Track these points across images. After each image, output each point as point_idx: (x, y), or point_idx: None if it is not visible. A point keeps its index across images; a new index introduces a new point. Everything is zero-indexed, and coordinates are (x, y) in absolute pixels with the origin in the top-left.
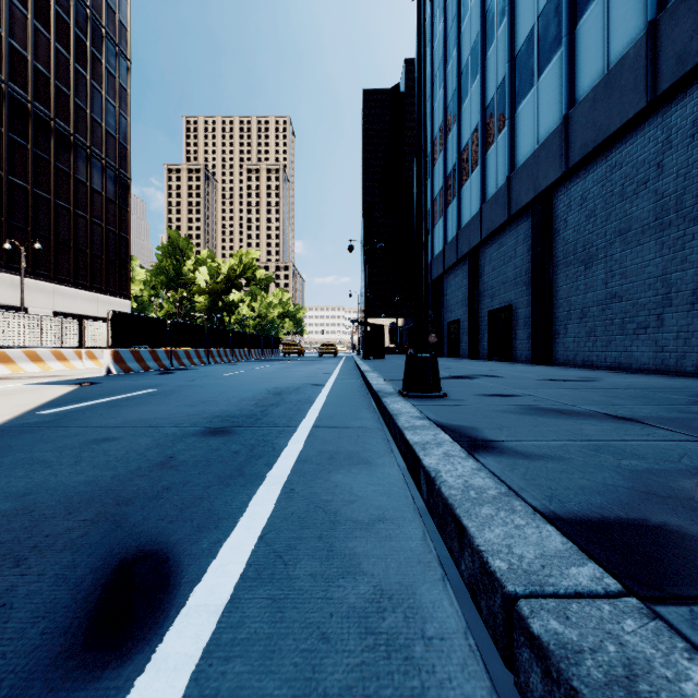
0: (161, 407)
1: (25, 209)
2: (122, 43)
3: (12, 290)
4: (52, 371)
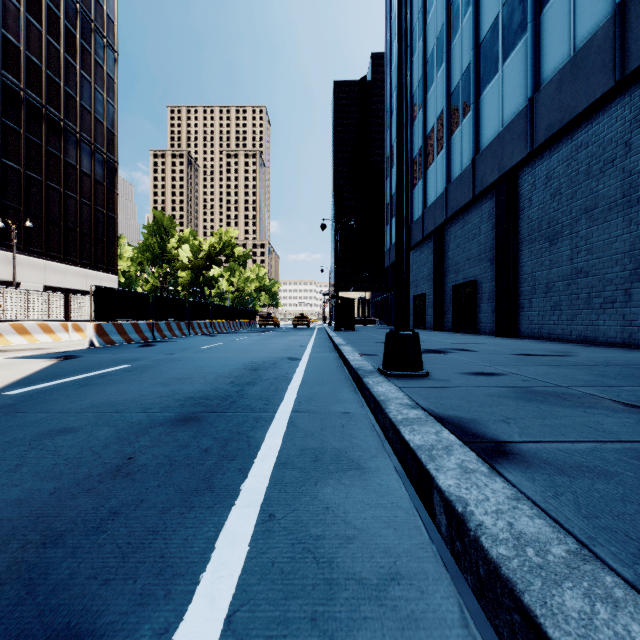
0: (134, 386)
1: (18, 190)
2: (110, 35)
3: (5, 266)
4: (38, 343)
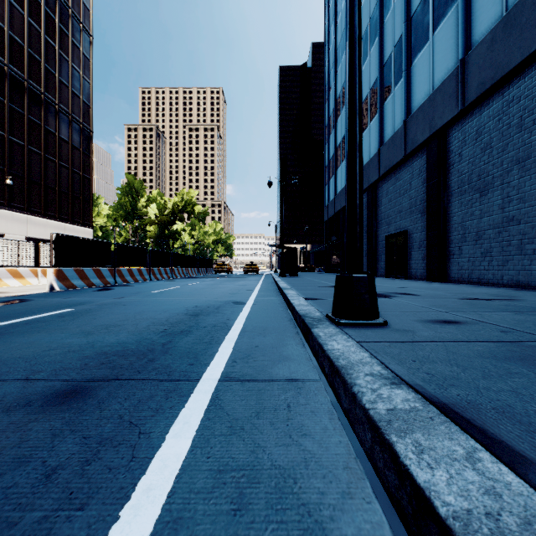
0: (50, 336)
1: (2, 153)
2: (86, 21)
3: None
4: (6, 287)
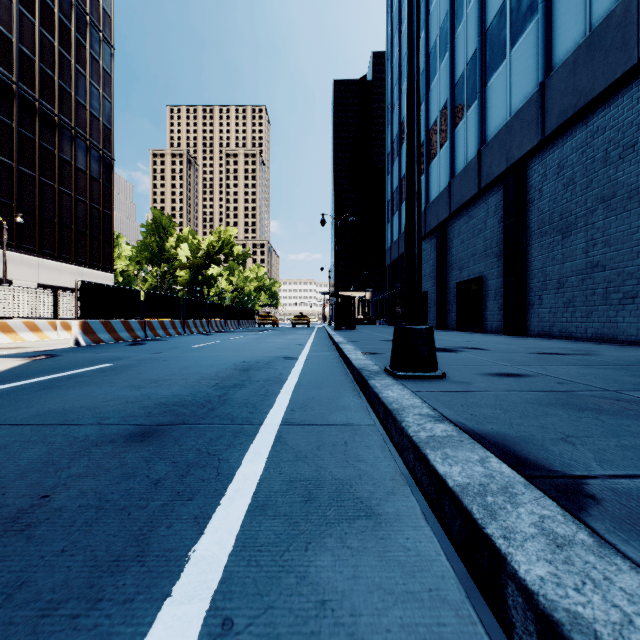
0: (101, 389)
1: (10, 186)
2: (106, 30)
3: None
4: (23, 342)
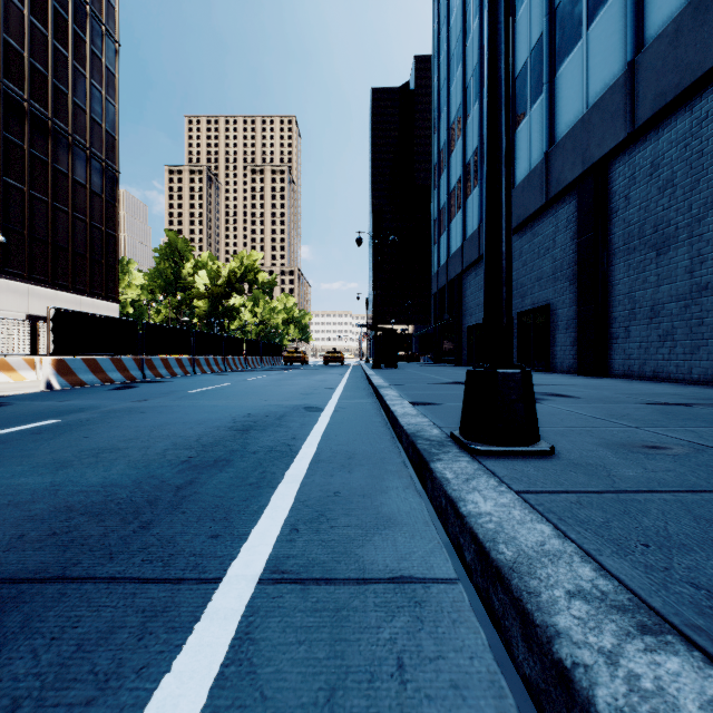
0: None
1: None
2: (110, 23)
3: None
4: None
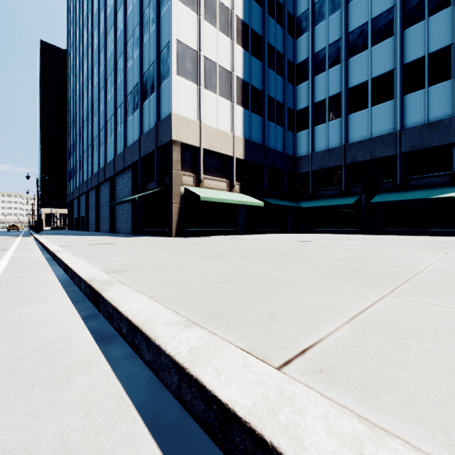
0: None
1: None
2: None
3: None
4: None
